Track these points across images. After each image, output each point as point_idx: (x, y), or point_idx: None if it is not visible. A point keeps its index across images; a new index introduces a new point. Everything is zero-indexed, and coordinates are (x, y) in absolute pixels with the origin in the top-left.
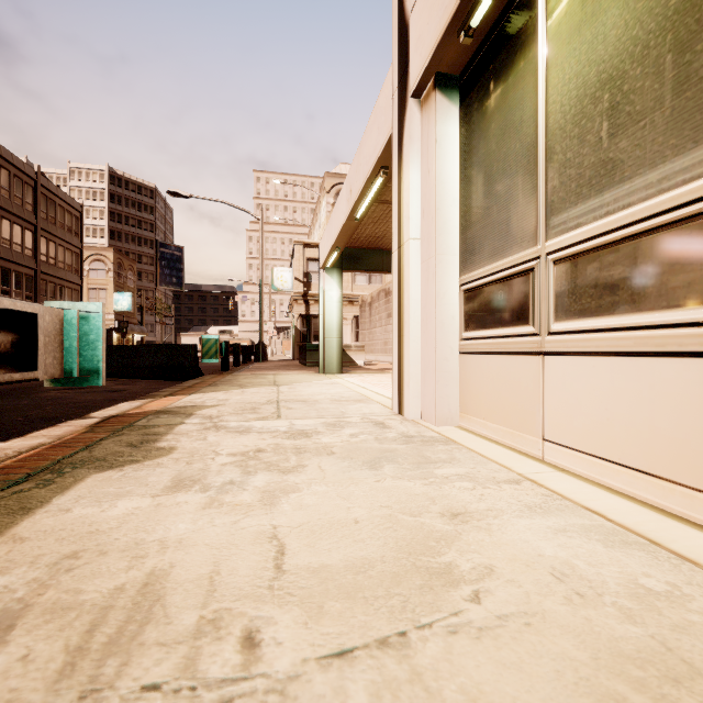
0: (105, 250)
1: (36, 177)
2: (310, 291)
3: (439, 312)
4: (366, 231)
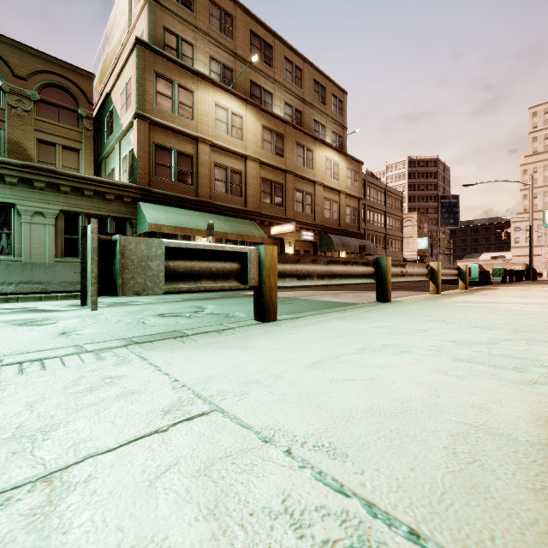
0: (412, 214)
1: (385, 187)
2: None
3: None
4: None
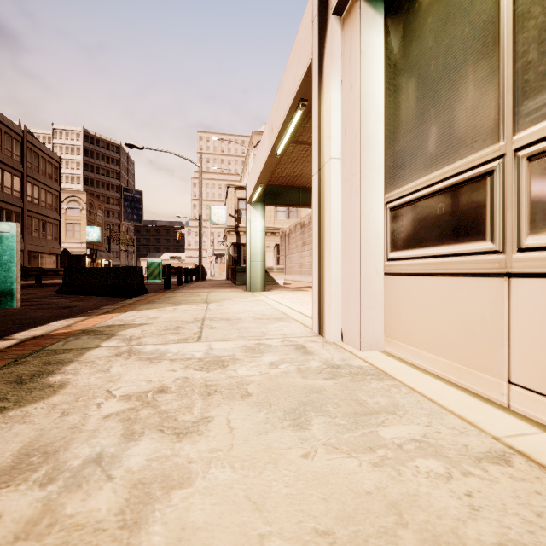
0: (80, 193)
1: (23, 134)
2: (240, 224)
3: (364, 231)
4: (285, 170)
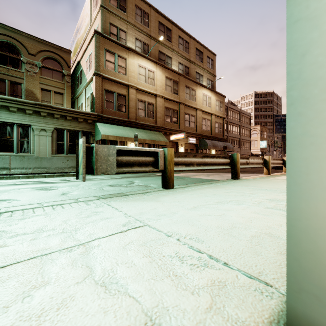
0: (256, 126)
1: (240, 110)
2: None
3: None
4: None
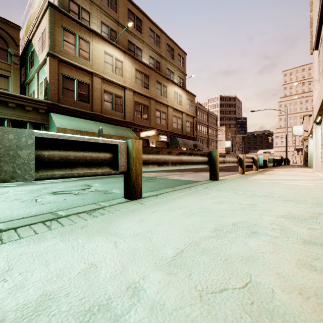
0: (222, 127)
1: (208, 111)
2: None
3: (316, 156)
4: None
